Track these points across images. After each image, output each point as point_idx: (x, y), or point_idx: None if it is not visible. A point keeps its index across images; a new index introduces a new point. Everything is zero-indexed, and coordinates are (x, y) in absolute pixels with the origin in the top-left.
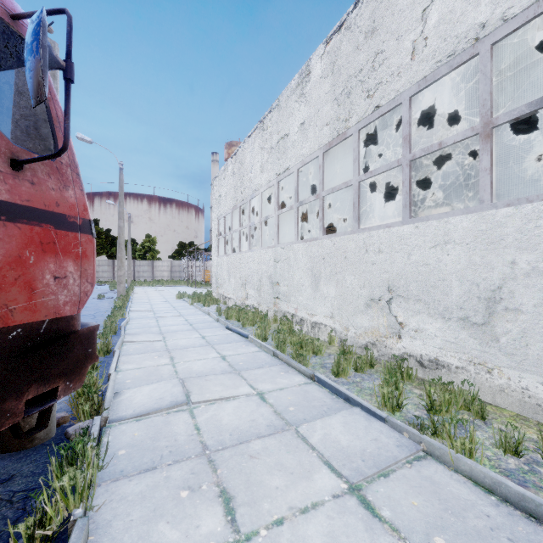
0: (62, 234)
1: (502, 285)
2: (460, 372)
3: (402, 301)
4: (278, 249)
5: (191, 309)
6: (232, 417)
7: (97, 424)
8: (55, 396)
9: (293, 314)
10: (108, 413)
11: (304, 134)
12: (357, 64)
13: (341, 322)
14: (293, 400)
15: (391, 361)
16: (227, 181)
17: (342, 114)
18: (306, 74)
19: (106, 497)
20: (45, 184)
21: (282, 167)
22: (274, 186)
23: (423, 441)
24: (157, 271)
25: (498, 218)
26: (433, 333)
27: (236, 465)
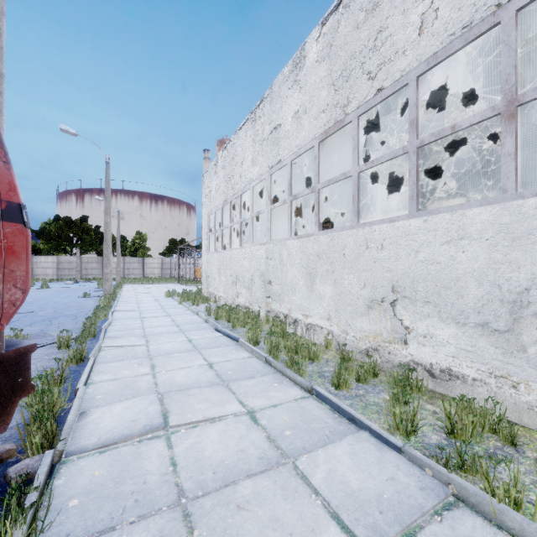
0: None
1: (531, 287)
2: (478, 385)
3: (408, 303)
4: (271, 245)
5: (179, 308)
6: (216, 446)
7: (46, 463)
8: None
9: (286, 314)
10: (64, 445)
11: (298, 123)
12: (357, 45)
13: (339, 325)
14: (290, 421)
15: (396, 368)
16: (218, 176)
17: (340, 99)
18: (301, 59)
19: None
20: None
21: (275, 159)
22: (266, 179)
23: (453, 483)
24: (147, 269)
25: (525, 209)
26: (446, 339)
27: (219, 521)
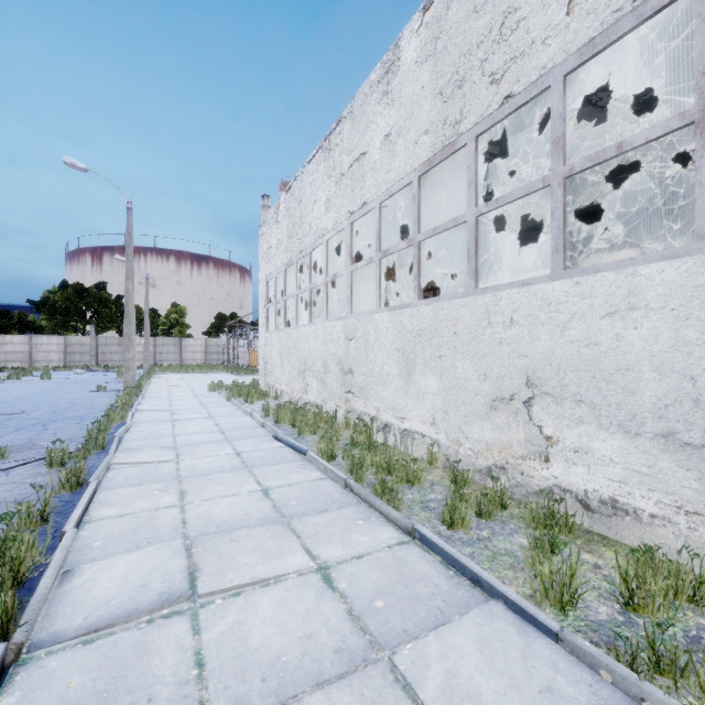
0: None
1: None
2: (658, 525)
3: (551, 403)
4: (351, 320)
5: (227, 407)
6: (269, 630)
7: None
8: None
9: (373, 416)
10: (25, 633)
11: (389, 150)
12: (474, 35)
13: (448, 432)
14: (382, 583)
15: (532, 496)
16: (279, 227)
17: (449, 114)
18: (393, 61)
19: None
20: None
21: (358, 202)
22: (345, 230)
23: (649, 699)
24: (186, 353)
25: None
26: (608, 456)
27: None
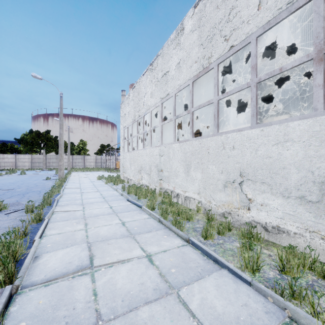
0: None
1: None
2: (297, 237)
3: (251, 183)
4: (162, 147)
5: (105, 186)
6: (125, 281)
7: (5, 295)
8: None
9: (172, 190)
10: (20, 281)
11: (179, 70)
12: (217, 19)
13: (205, 197)
14: (174, 262)
15: (242, 225)
16: (129, 105)
17: (206, 54)
18: (181, 29)
19: None
20: None
21: (165, 93)
22: (159, 106)
23: (288, 308)
24: (87, 162)
25: None
26: (276, 207)
27: None
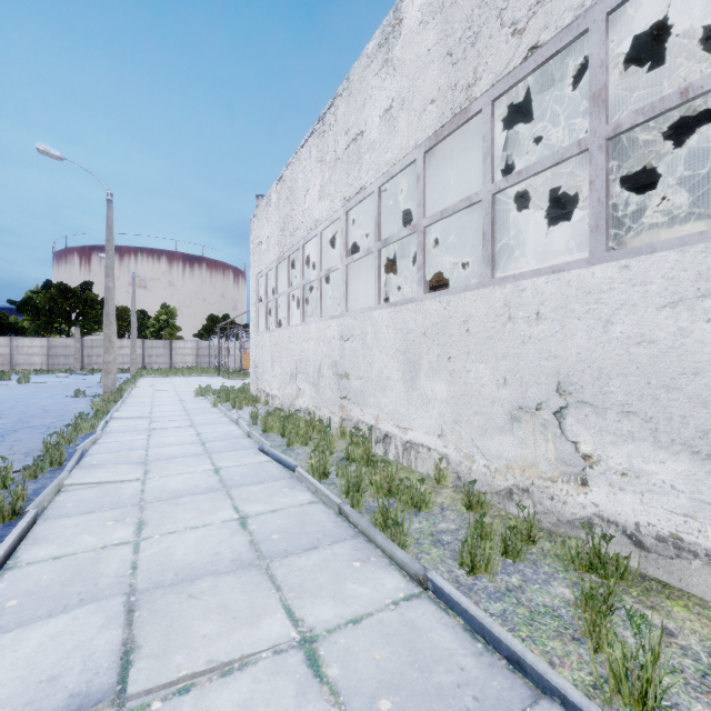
0: None
1: None
2: None
3: (590, 414)
4: (347, 319)
5: (212, 413)
6: None
7: None
8: None
9: (371, 425)
10: None
11: (390, 126)
12: None
13: (459, 446)
14: (388, 667)
15: (565, 526)
16: (270, 220)
17: (460, 77)
18: (394, 24)
19: None
20: None
21: (354, 187)
22: (340, 219)
23: None
24: (177, 356)
25: None
26: (669, 482)
27: None
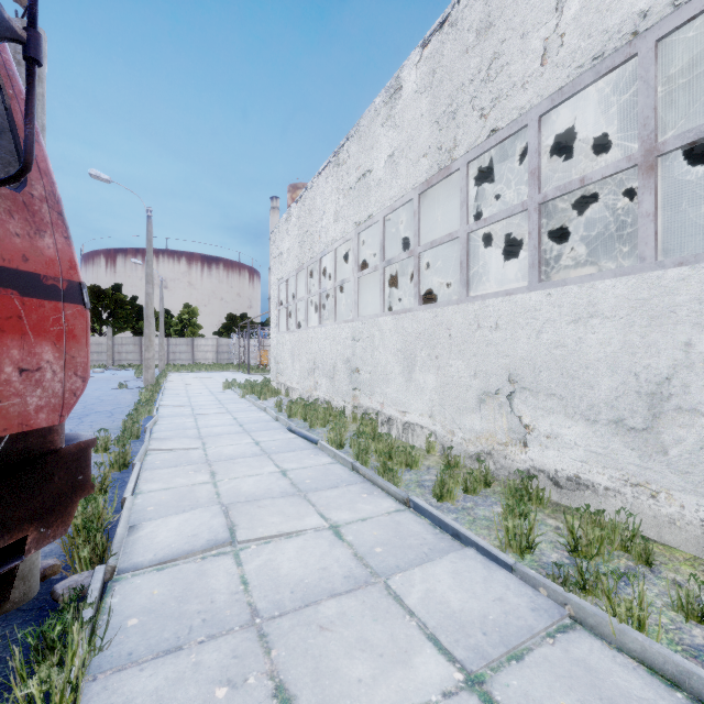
0: (33, 304)
1: (672, 375)
2: (611, 496)
3: (529, 396)
4: (358, 323)
5: (242, 403)
6: (294, 564)
7: (98, 579)
8: (22, 551)
9: (378, 411)
10: (116, 560)
11: (393, 169)
12: (466, 74)
13: (444, 423)
14: (381, 537)
15: (513, 477)
16: (290, 234)
17: (445, 141)
18: (396, 88)
19: (103, 700)
20: (3, 227)
21: (364, 214)
22: (352, 239)
23: (570, 603)
24: (198, 352)
25: (666, 282)
26: (573, 440)
27: (299, 642)
